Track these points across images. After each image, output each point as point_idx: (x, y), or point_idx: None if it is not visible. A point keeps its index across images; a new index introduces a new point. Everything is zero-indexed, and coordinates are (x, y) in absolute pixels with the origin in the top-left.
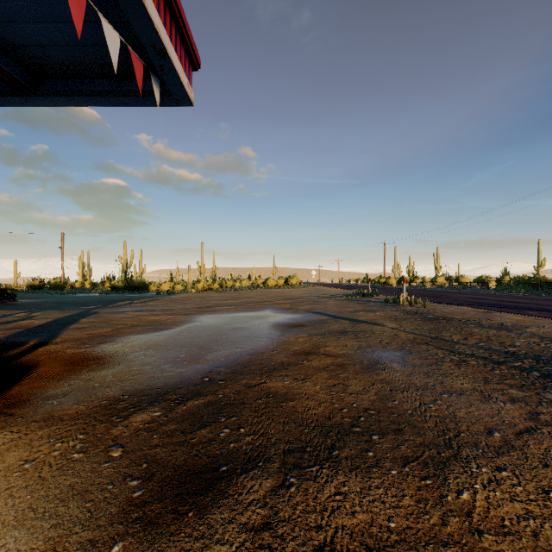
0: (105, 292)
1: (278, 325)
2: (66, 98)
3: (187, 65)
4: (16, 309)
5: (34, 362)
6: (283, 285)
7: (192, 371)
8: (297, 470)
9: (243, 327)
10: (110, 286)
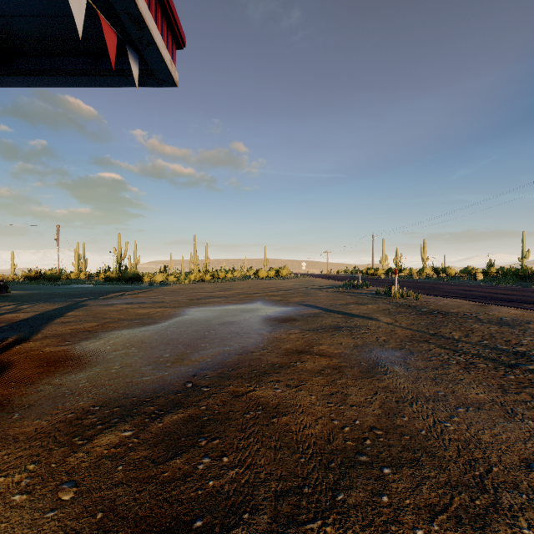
0: (99, 283)
1: (268, 319)
2: (40, 78)
3: (170, 41)
4: (7, 301)
5: (6, 363)
6: (274, 276)
7: (175, 374)
8: (294, 527)
9: (233, 321)
10: (105, 277)
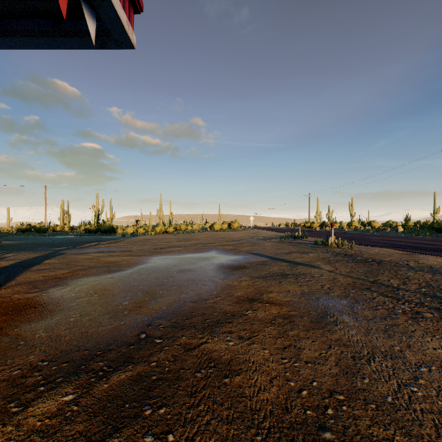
0: (80, 235)
1: (222, 267)
2: (2, 39)
3: (127, 3)
4: None
5: None
6: (226, 229)
7: (130, 323)
8: None
9: (190, 269)
10: (85, 230)
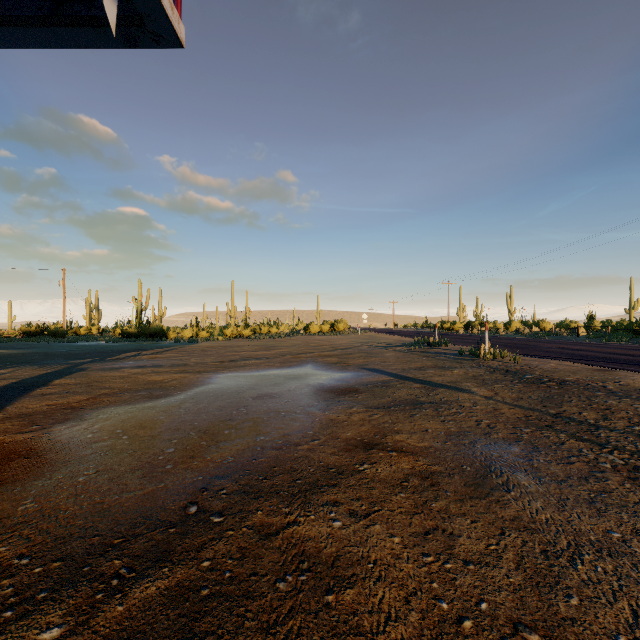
0: (113, 340)
1: (321, 390)
2: None
3: None
4: None
5: None
6: (328, 332)
7: (174, 486)
8: None
9: (273, 393)
10: (121, 333)
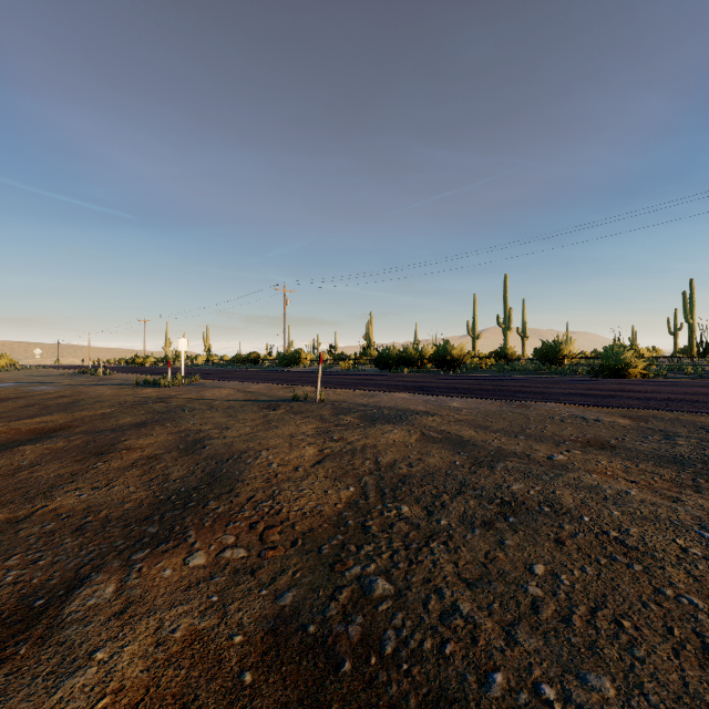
0: None
1: None
2: None
3: None
4: None
5: None
6: None
7: None
8: None
9: None
10: None
